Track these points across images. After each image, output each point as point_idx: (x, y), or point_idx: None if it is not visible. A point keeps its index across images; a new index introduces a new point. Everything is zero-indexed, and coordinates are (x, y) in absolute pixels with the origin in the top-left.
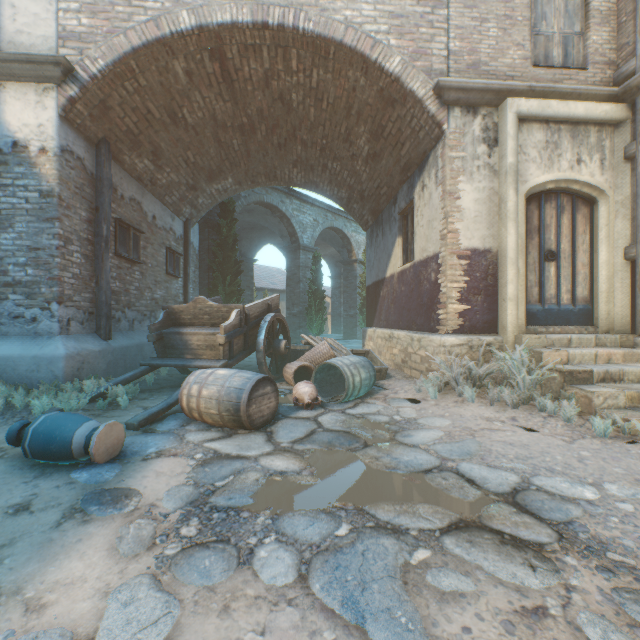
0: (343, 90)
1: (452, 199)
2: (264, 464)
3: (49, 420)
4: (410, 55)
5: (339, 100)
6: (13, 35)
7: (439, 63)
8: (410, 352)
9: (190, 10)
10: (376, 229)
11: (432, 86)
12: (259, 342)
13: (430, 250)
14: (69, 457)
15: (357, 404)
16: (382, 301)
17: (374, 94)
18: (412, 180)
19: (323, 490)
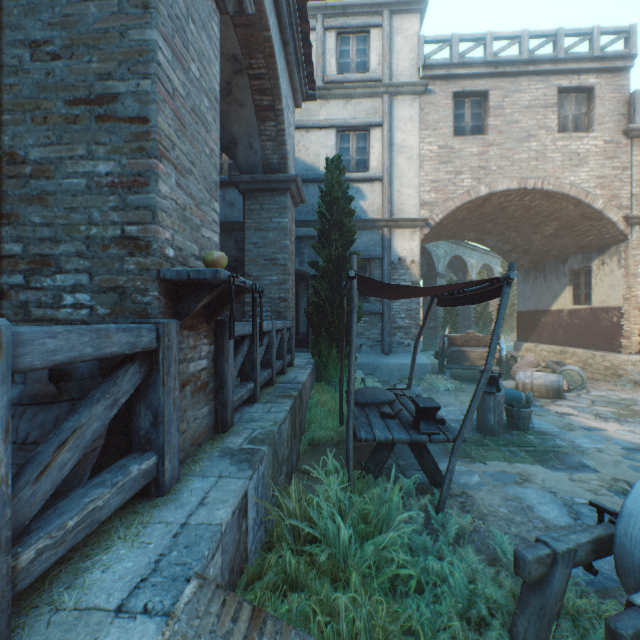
0: (552, 208)
1: (633, 278)
2: (598, 408)
3: (506, 390)
4: (607, 198)
5: (545, 211)
6: (398, 206)
7: (625, 201)
8: (590, 363)
9: (485, 185)
10: (534, 273)
11: (621, 215)
12: (502, 356)
13: (611, 303)
14: (519, 403)
15: (588, 391)
16: (544, 325)
17: (576, 213)
18: (588, 255)
19: (637, 415)
